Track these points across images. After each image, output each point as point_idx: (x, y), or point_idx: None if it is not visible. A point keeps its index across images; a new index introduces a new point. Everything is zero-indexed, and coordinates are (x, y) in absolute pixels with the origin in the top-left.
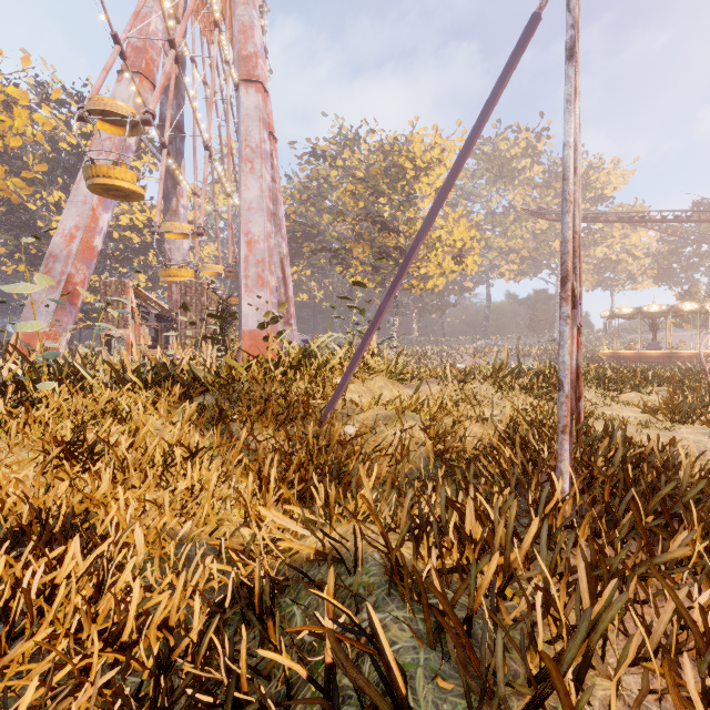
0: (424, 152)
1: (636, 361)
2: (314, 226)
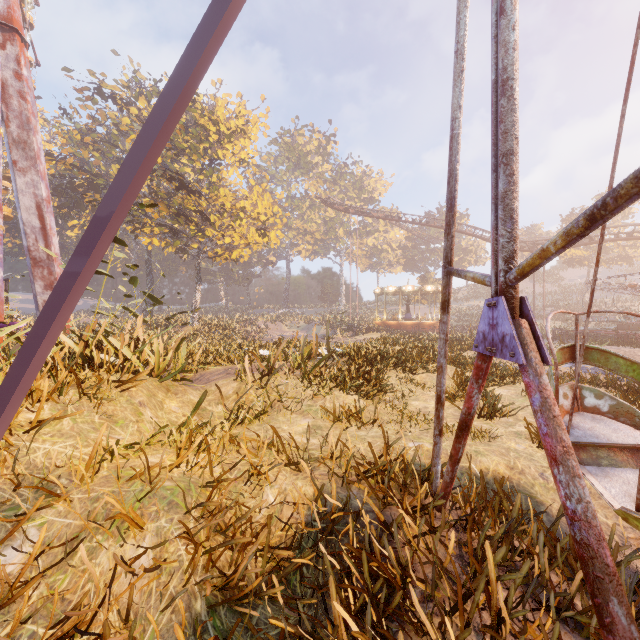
0: (228, 118)
1: (398, 329)
2: (101, 176)
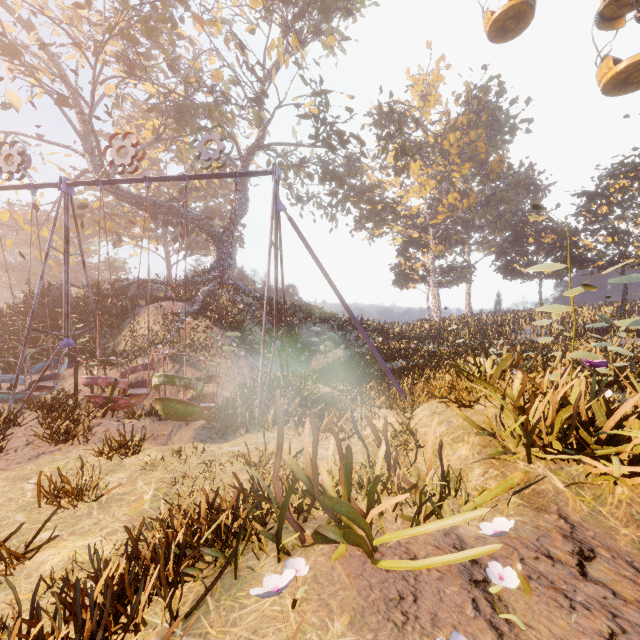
0: None
1: None
2: None
